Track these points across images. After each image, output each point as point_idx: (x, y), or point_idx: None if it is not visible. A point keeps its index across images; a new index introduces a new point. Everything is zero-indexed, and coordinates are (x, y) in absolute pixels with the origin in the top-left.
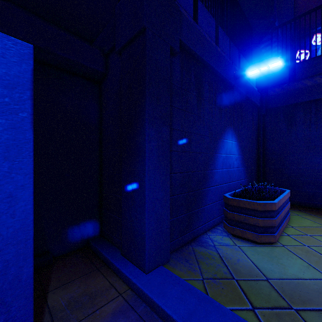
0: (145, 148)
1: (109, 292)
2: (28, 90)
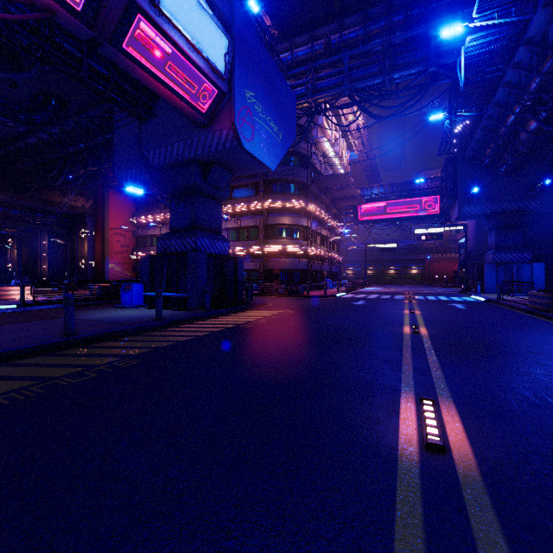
0: None
1: None
2: (544, 267)
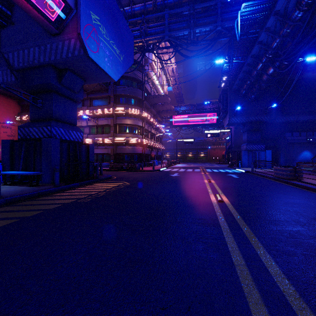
0: (281, 155)
1: None
2: (271, 153)
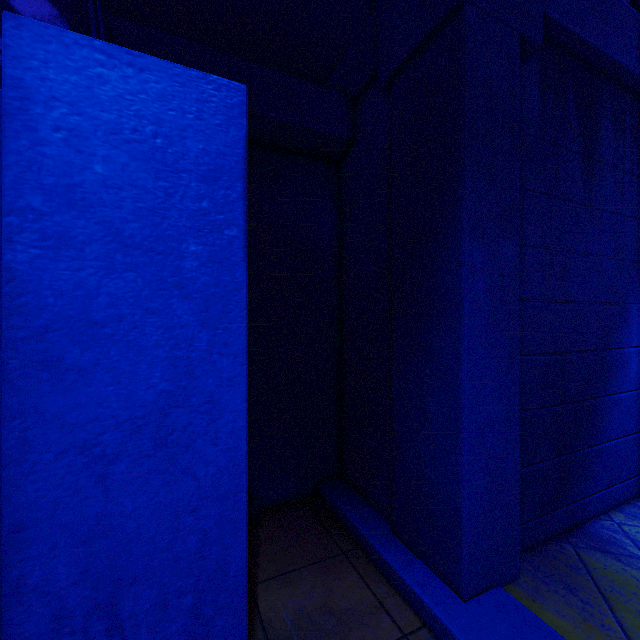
0: (461, 295)
1: (377, 621)
2: (240, 181)
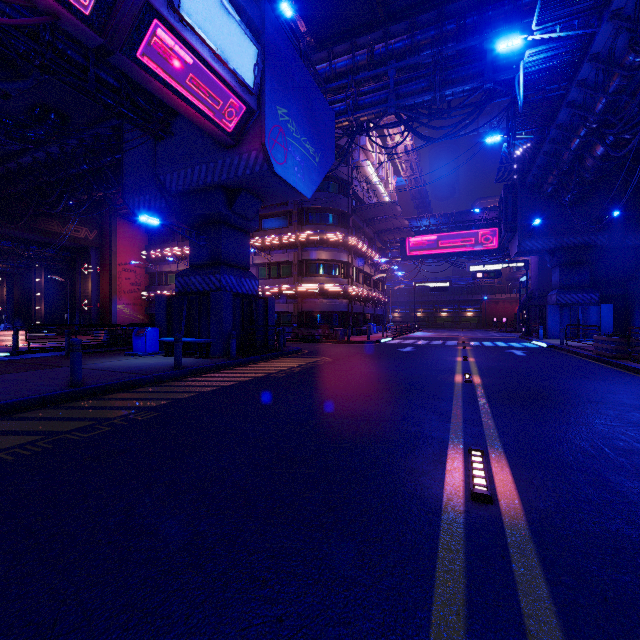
0: (635, 314)
1: None
2: (612, 309)
